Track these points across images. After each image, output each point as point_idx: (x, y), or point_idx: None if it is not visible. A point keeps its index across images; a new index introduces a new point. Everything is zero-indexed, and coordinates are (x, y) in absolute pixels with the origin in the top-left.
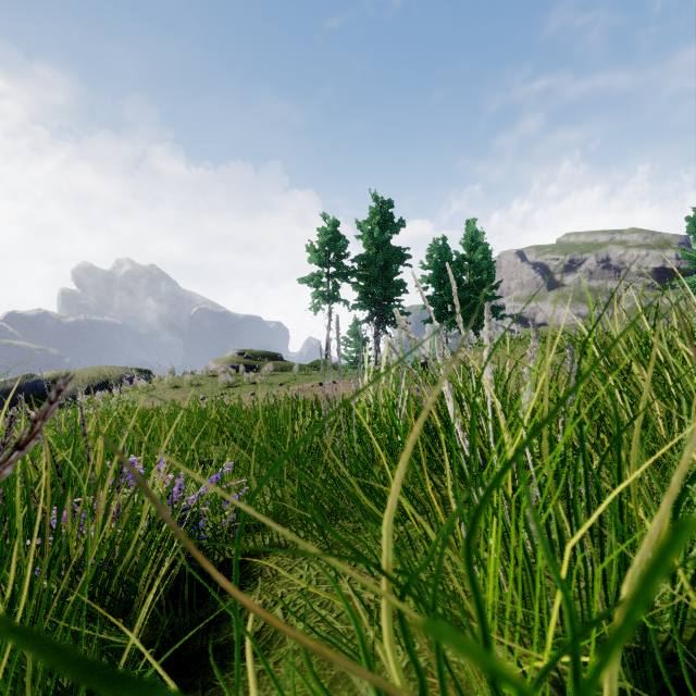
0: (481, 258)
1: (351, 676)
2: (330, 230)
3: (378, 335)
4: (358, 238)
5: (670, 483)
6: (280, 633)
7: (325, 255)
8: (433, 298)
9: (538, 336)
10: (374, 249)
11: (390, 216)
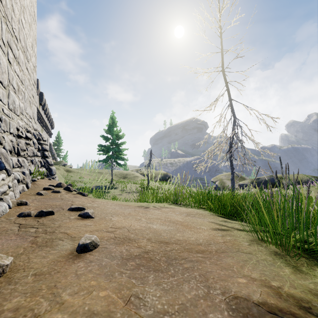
0: None
1: None
2: None
3: None
4: None
5: None
6: None
7: None
8: None
9: None
10: None
11: None
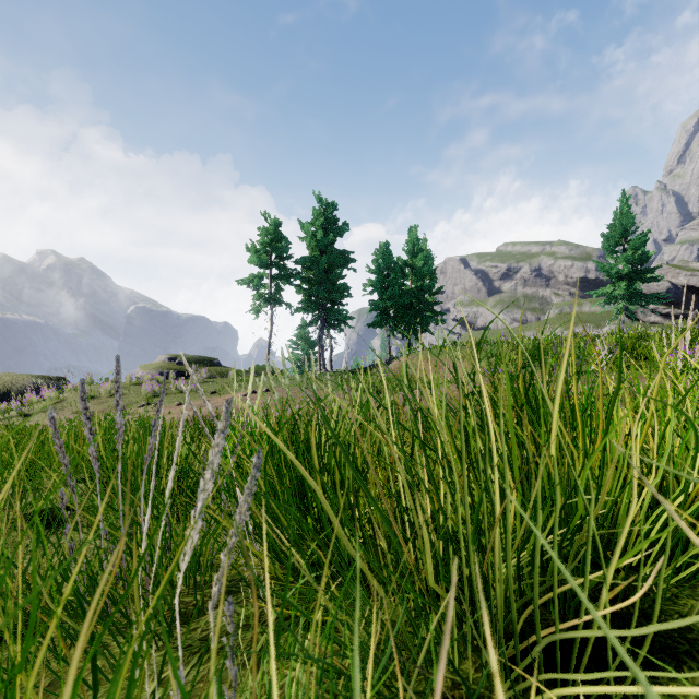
0: (422, 264)
1: None
2: (271, 230)
3: (322, 339)
4: (302, 240)
5: (351, 668)
6: None
7: (267, 255)
8: (376, 303)
9: (227, 431)
10: (318, 252)
11: (335, 219)
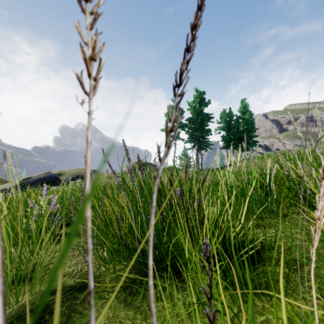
0: (248, 117)
1: (323, 253)
2: None
3: (198, 155)
4: (188, 110)
5: None
6: (272, 245)
7: None
8: (225, 137)
9: None
10: (196, 114)
11: (203, 99)
